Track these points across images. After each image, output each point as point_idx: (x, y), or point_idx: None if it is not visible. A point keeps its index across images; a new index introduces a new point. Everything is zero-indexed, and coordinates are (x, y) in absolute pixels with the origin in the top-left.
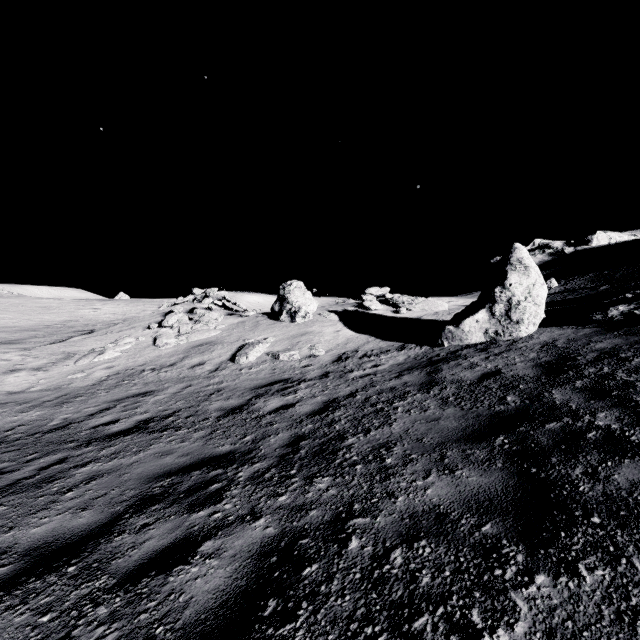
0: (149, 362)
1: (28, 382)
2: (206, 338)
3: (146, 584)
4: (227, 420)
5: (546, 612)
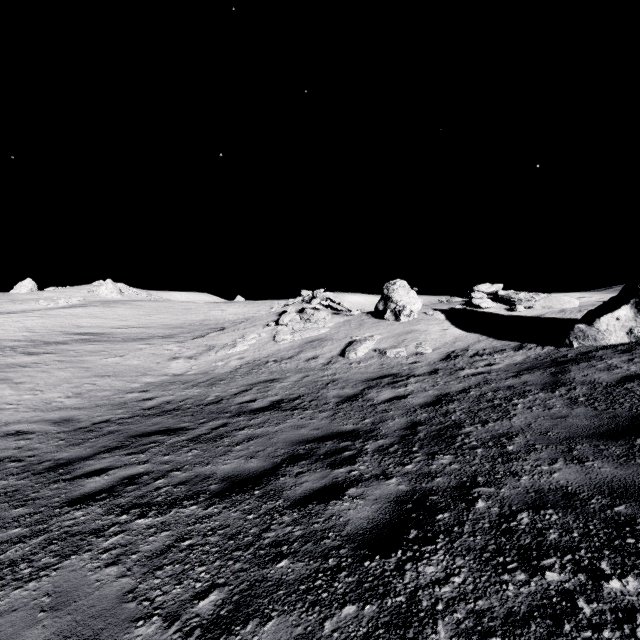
0: (271, 355)
1: (185, 367)
2: (316, 335)
3: (312, 508)
4: (345, 405)
5: None
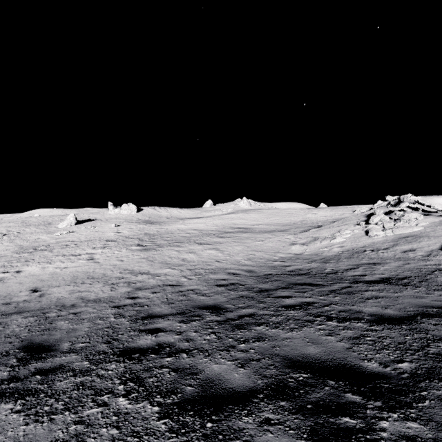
0: (367, 246)
1: (301, 250)
2: (409, 232)
3: None
4: None
5: None
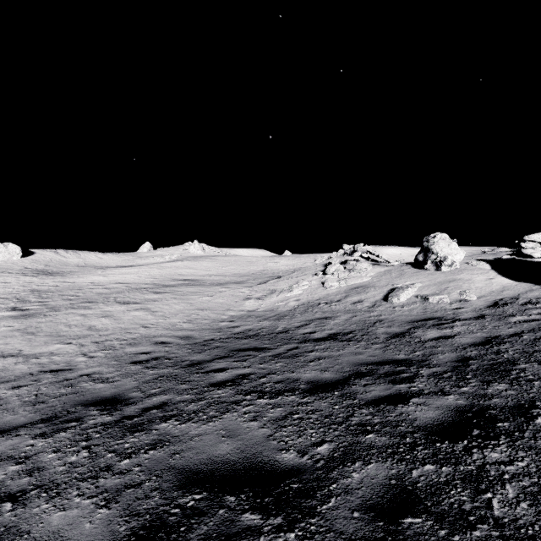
0: (322, 298)
1: (255, 306)
2: (360, 283)
3: (383, 407)
4: (394, 340)
5: None
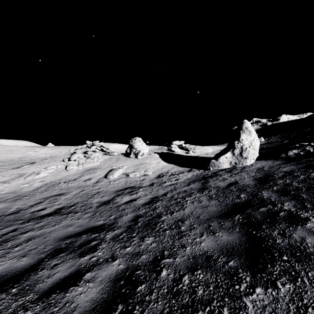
0: (63, 178)
1: None
2: (92, 166)
3: (54, 298)
4: (102, 208)
5: (261, 308)
